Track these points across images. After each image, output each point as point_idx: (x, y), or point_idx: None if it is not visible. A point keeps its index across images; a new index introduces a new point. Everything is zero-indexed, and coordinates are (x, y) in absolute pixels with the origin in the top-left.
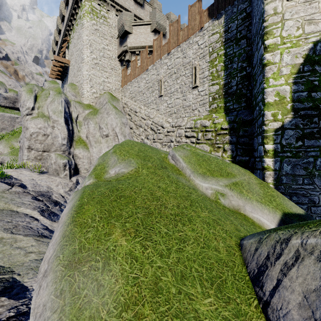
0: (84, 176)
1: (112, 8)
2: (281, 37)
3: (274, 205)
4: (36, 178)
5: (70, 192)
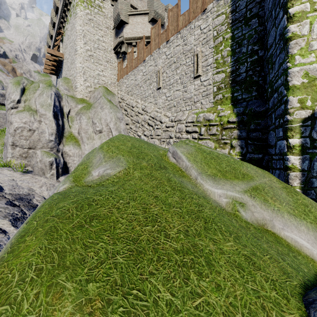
0: None
1: None
2: (310, 2)
3: (312, 219)
4: (17, 178)
5: None
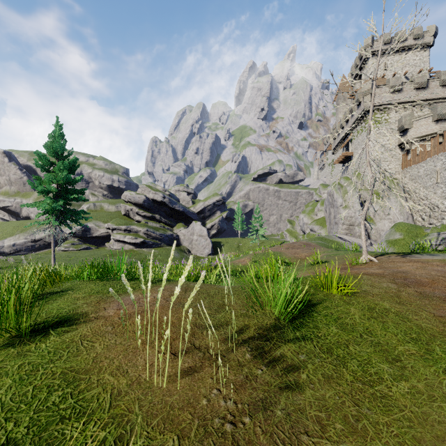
0: (373, 240)
1: (392, 109)
2: None
3: None
4: (351, 239)
5: (368, 246)
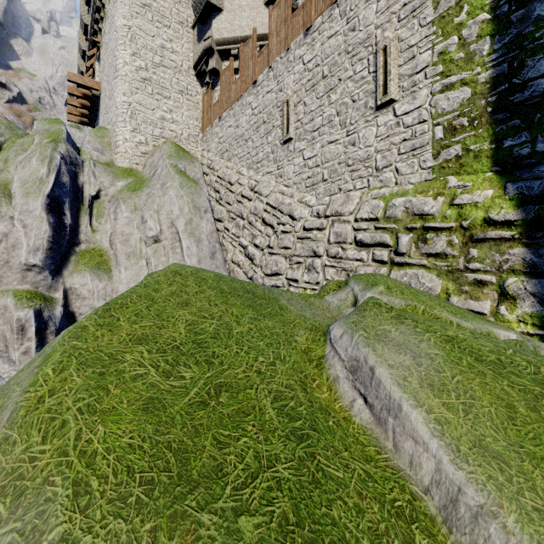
0: None
1: None
2: None
3: None
4: None
5: None
